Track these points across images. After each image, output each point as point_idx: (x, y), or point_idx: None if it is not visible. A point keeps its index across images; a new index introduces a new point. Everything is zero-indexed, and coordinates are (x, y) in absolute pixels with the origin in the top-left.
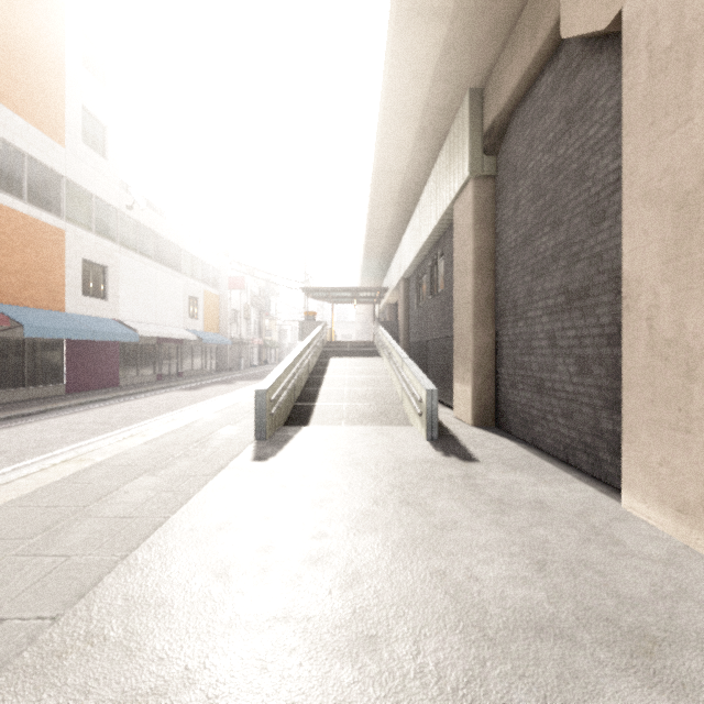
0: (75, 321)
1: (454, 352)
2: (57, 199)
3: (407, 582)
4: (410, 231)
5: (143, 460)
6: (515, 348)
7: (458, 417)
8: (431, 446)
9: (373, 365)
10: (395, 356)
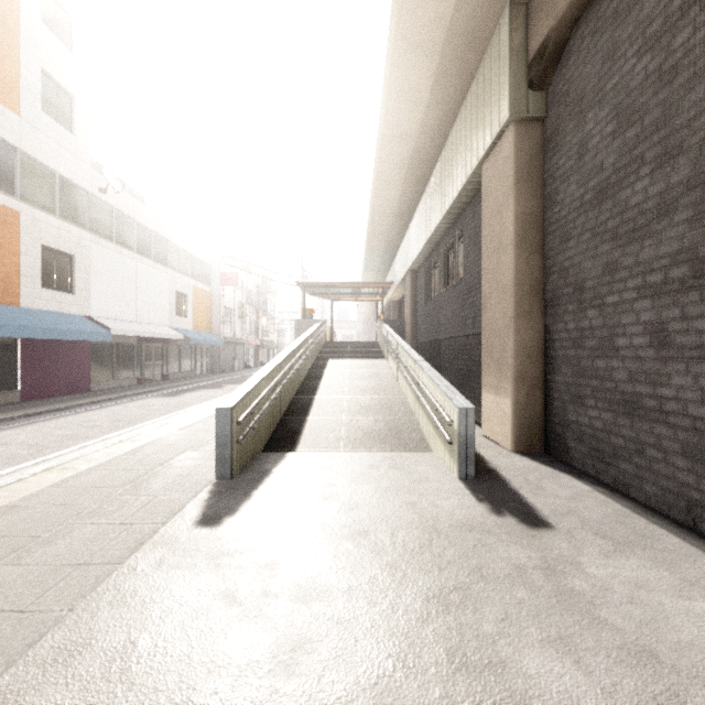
0: (29, 317)
1: (483, 353)
2: (9, 175)
3: None
4: (420, 214)
5: (28, 522)
6: (580, 347)
7: (489, 437)
8: (468, 490)
9: (377, 368)
10: (405, 358)
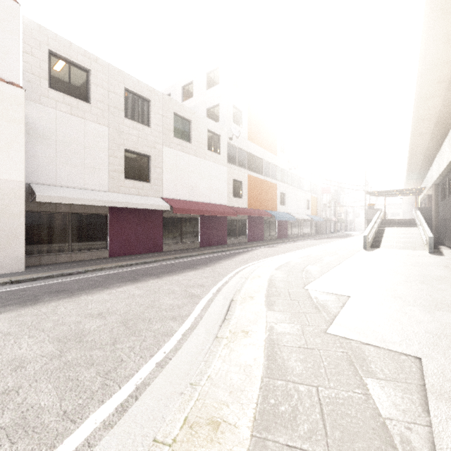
0: (280, 214)
1: None
2: (275, 174)
3: (407, 260)
4: (436, 162)
5: (335, 250)
6: None
7: None
8: (429, 254)
9: (411, 231)
10: (421, 226)
